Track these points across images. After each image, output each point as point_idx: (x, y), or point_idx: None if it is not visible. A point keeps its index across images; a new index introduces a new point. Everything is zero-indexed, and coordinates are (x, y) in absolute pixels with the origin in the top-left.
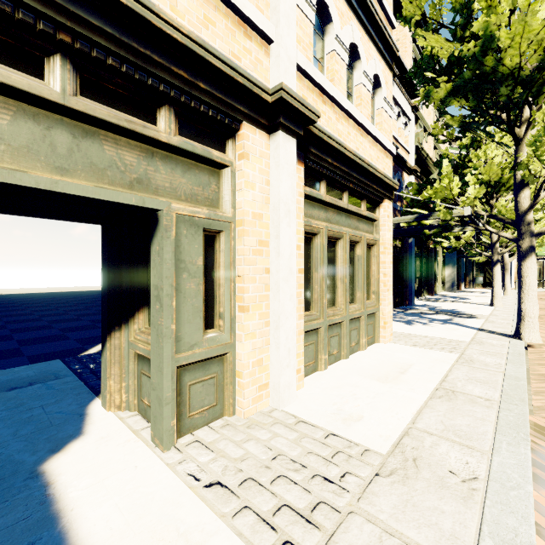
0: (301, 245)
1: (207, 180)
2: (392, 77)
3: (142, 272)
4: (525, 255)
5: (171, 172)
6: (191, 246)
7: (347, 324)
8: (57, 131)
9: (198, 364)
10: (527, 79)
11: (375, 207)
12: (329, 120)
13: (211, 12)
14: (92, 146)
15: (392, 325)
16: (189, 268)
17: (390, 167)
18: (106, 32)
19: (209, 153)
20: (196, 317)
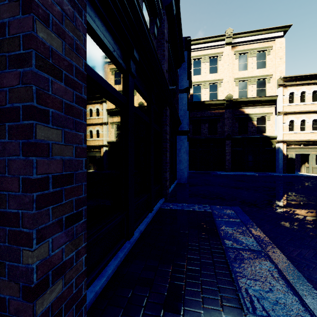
0: None
1: (315, 149)
2: None
3: (306, 158)
4: None
5: (311, 149)
6: (313, 156)
7: None
8: (301, 149)
9: (314, 168)
10: None
11: None
12: None
13: (316, 134)
14: (304, 149)
15: None
16: (313, 158)
17: None
18: (306, 142)
19: (316, 147)
20: (314, 163)
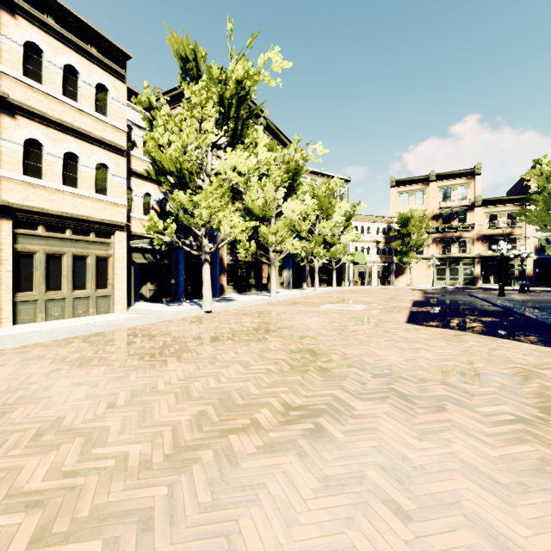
0: (9, 259)
1: None
2: (126, 160)
3: None
4: (203, 264)
5: None
6: None
7: (69, 300)
8: None
9: None
10: (179, 176)
11: (111, 235)
12: (40, 196)
13: None
14: None
15: (155, 307)
16: None
17: (123, 212)
18: None
19: None
20: None
